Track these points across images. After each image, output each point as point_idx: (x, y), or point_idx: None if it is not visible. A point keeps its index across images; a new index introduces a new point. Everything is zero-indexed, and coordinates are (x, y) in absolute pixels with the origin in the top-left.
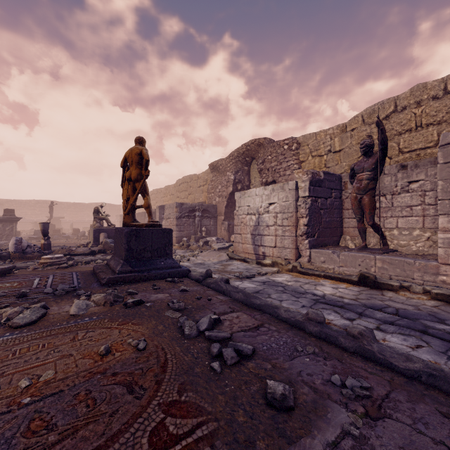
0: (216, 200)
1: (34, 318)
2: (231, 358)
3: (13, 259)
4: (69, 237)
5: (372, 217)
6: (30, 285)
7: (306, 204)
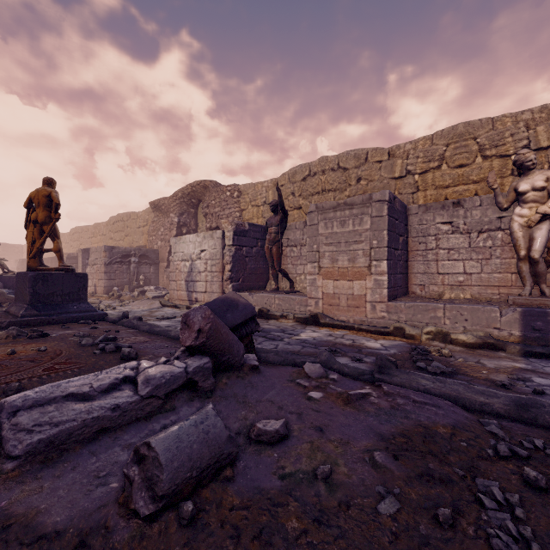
0: (159, 244)
1: None
2: (110, 349)
3: None
4: None
5: (278, 264)
6: None
7: (230, 252)
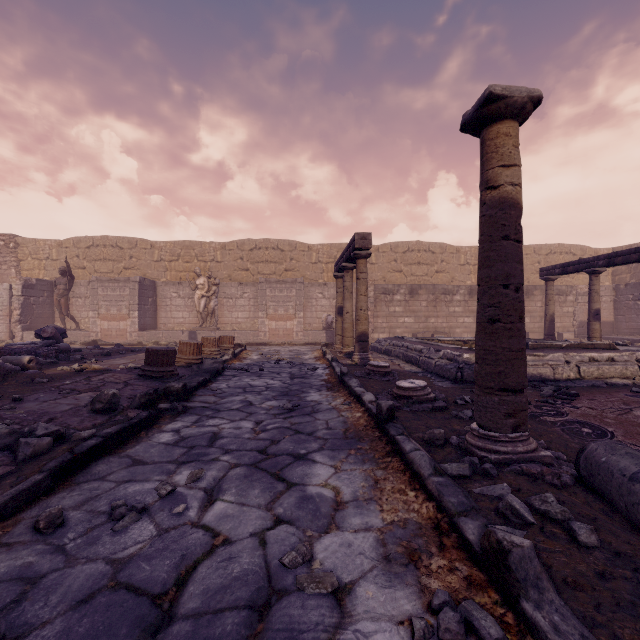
0: None
1: None
2: None
3: None
4: None
5: (67, 311)
6: None
7: (19, 301)
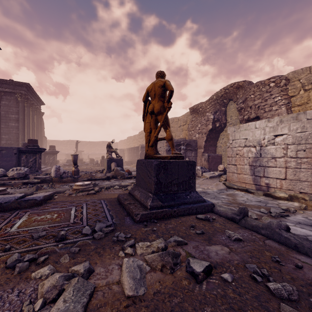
0: (196, 136)
1: (80, 310)
2: None
3: (54, 182)
4: (88, 164)
5: None
6: (68, 217)
7: None
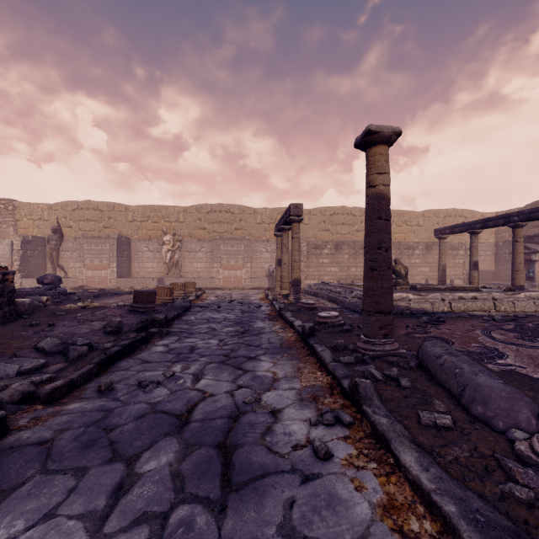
0: None
1: None
2: None
3: None
4: None
5: (57, 262)
6: None
7: (19, 254)
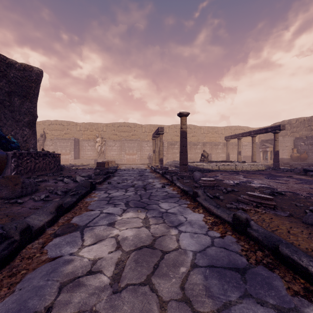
0: None
1: None
2: None
3: None
4: None
5: None
6: None
7: None
